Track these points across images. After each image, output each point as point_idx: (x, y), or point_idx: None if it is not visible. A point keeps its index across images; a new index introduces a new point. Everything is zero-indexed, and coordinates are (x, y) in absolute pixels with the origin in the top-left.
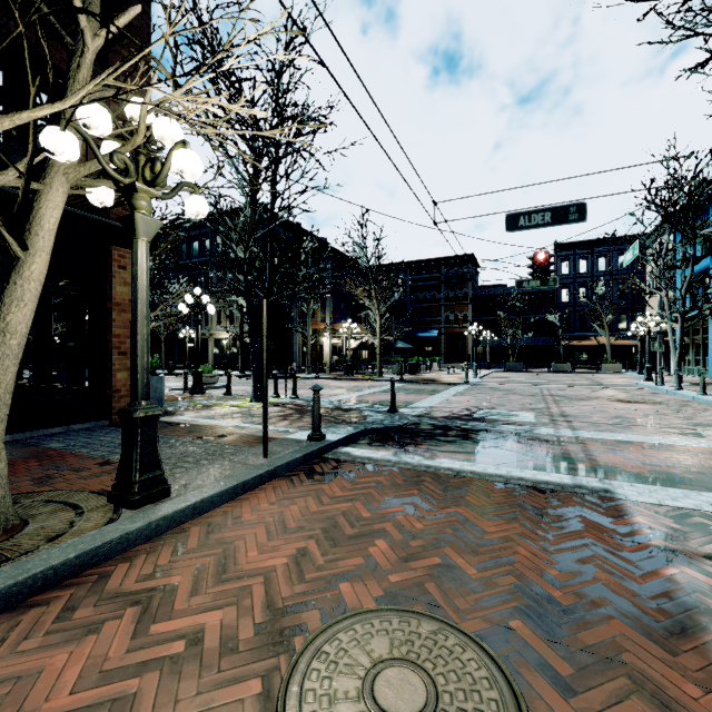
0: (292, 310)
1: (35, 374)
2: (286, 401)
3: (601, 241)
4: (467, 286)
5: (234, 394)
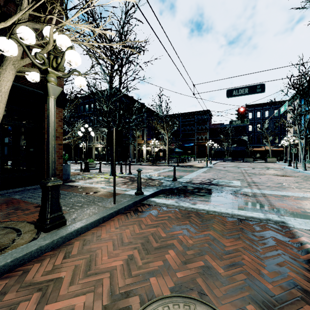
0: (129, 135)
1: (12, 163)
2: (126, 175)
3: (266, 104)
4: (206, 124)
5: (102, 172)
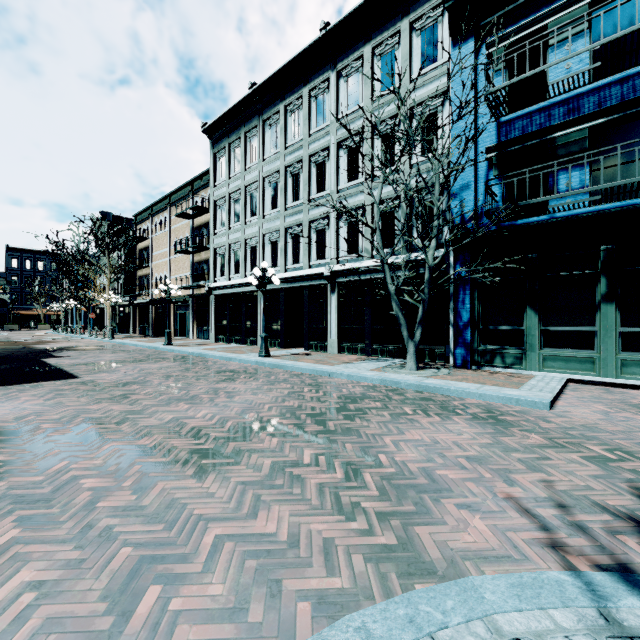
0: None
1: None
2: None
3: (41, 252)
4: None
5: None
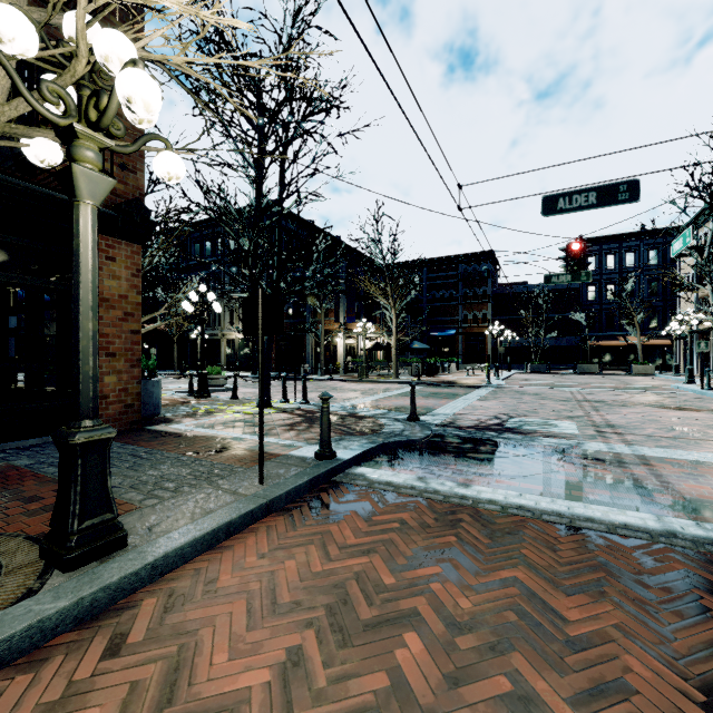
0: (304, 310)
1: (26, 377)
2: (295, 406)
3: (630, 236)
4: (486, 284)
5: (241, 398)
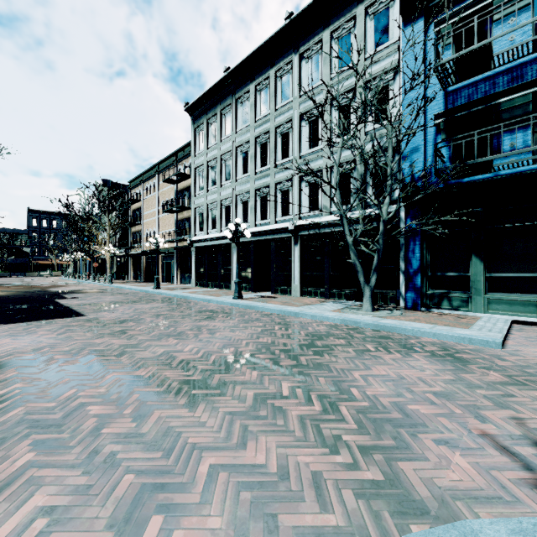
0: None
1: None
2: None
3: (55, 213)
4: None
5: None
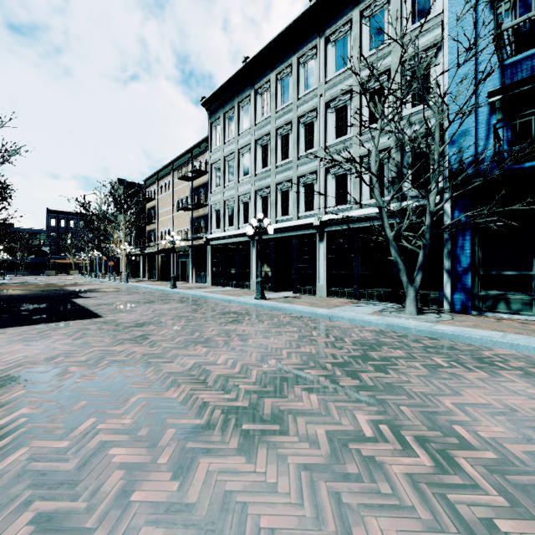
0: None
1: None
2: None
3: (72, 213)
4: None
5: None
